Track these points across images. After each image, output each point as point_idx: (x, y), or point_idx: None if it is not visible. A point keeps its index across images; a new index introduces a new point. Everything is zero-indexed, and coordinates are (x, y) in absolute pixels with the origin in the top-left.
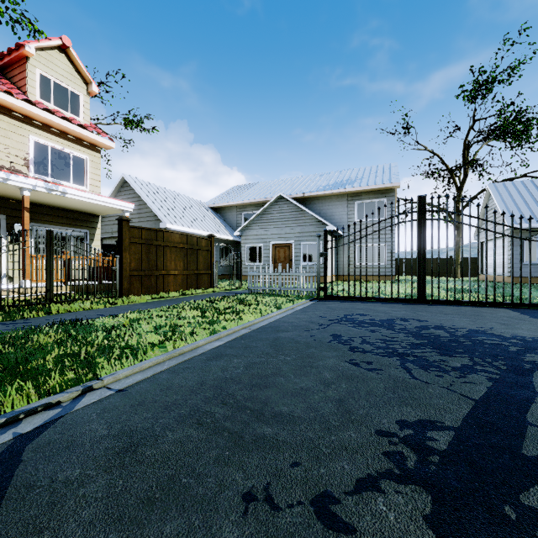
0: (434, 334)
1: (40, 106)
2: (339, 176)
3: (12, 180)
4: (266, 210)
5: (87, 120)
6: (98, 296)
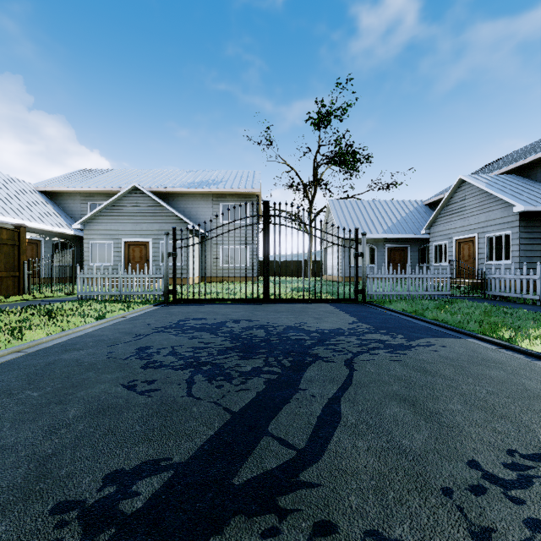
0: (252, 335)
1: None
2: (206, 175)
3: None
4: (117, 201)
5: None
6: None
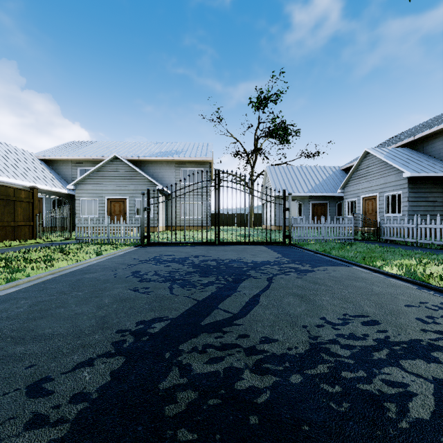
0: (207, 265)
1: None
2: (170, 146)
3: None
4: (101, 168)
5: None
6: None
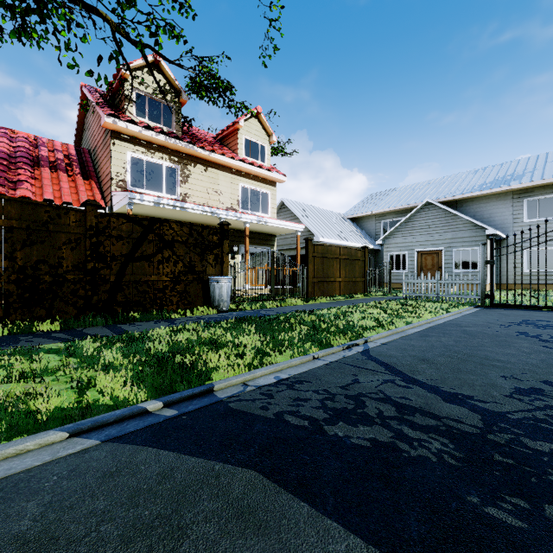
0: None
1: (246, 161)
2: (499, 170)
3: (242, 218)
4: (410, 218)
5: (269, 164)
6: (295, 296)
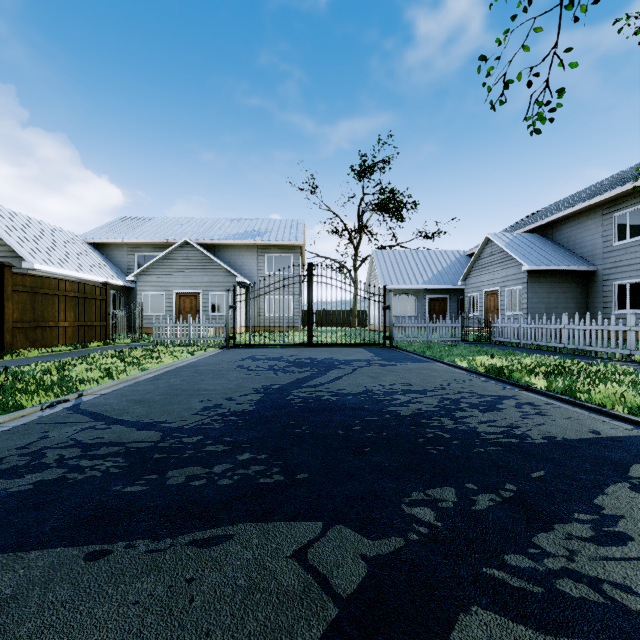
0: (302, 361)
1: None
2: (249, 225)
3: None
4: (168, 255)
5: None
6: None
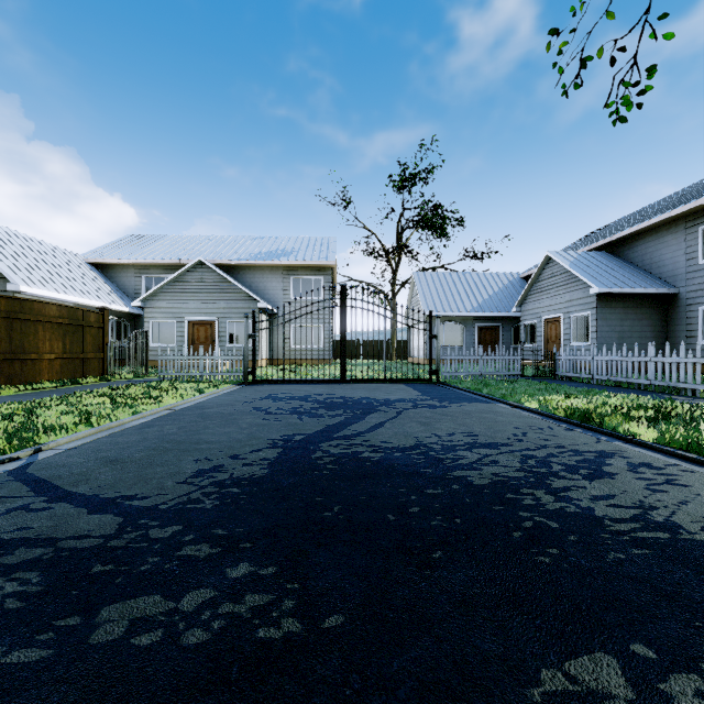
0: (333, 402)
1: None
2: (274, 243)
3: None
4: (180, 277)
5: None
6: None
